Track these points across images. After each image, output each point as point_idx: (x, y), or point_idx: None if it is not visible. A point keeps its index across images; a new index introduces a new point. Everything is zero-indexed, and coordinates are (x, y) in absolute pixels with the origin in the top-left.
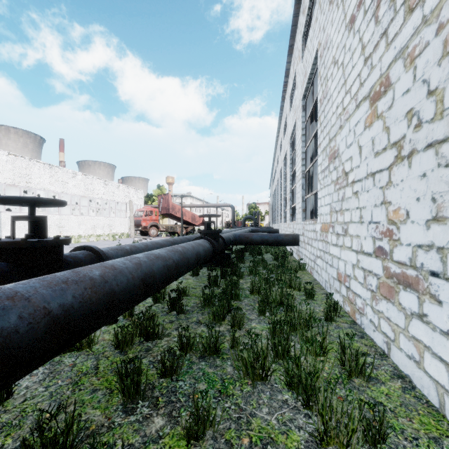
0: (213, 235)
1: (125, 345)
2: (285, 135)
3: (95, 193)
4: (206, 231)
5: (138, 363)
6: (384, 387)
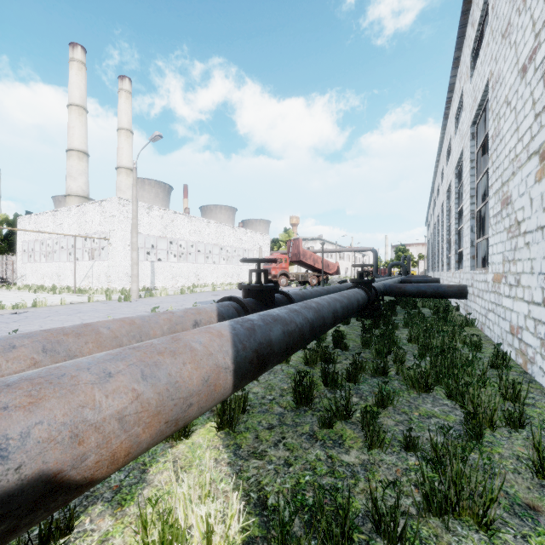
0: (366, 284)
1: (312, 363)
2: (449, 161)
3: (225, 240)
4: (359, 280)
5: None
6: (539, 410)
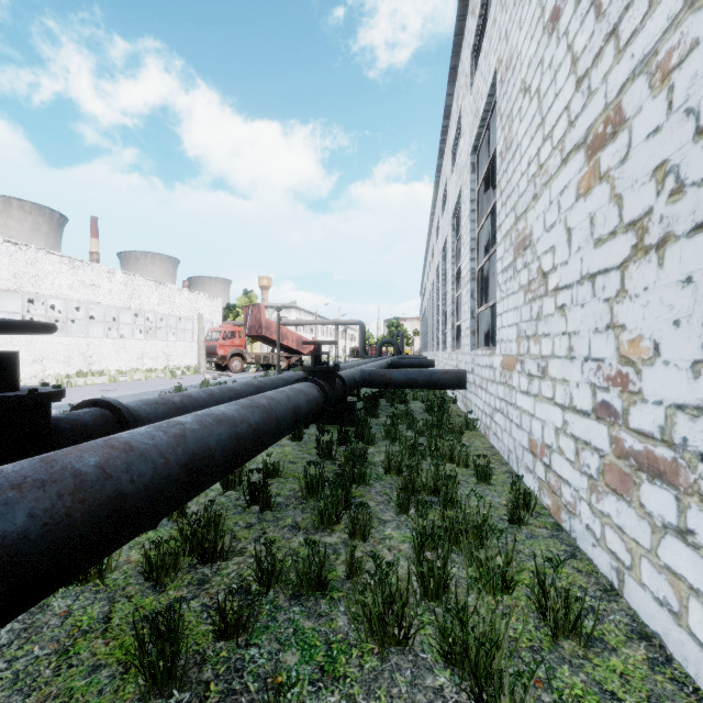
0: (325, 374)
1: (164, 574)
2: (445, 211)
3: (144, 303)
4: (314, 367)
5: (182, 610)
6: (617, 659)
